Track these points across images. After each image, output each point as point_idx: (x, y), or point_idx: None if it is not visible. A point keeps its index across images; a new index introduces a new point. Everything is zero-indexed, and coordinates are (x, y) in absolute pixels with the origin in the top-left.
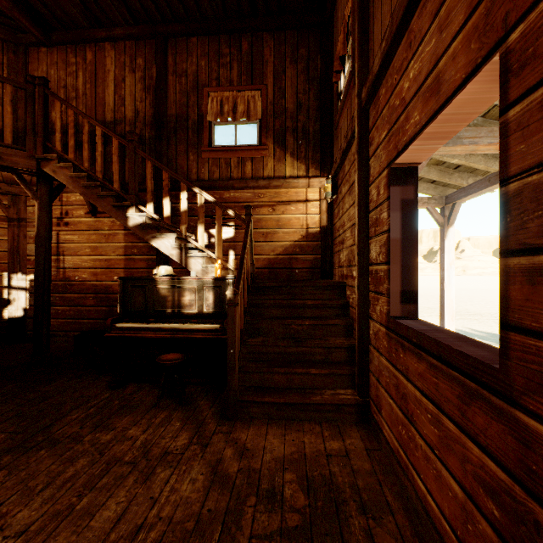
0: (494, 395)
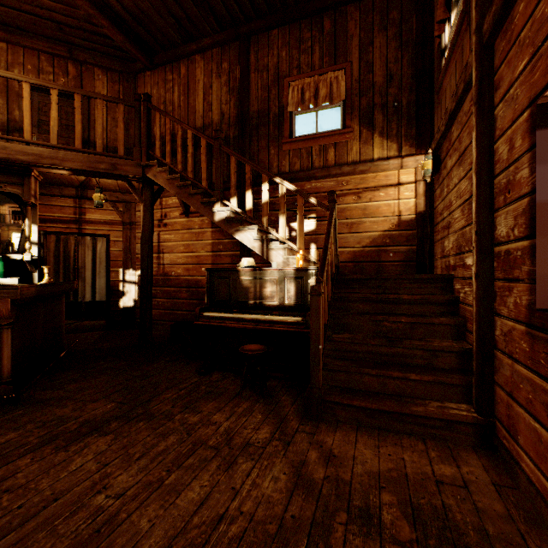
0: None
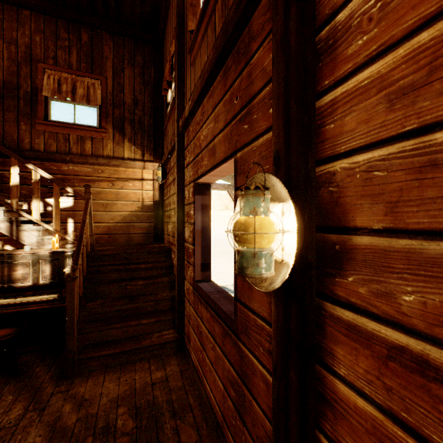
0: (233, 334)
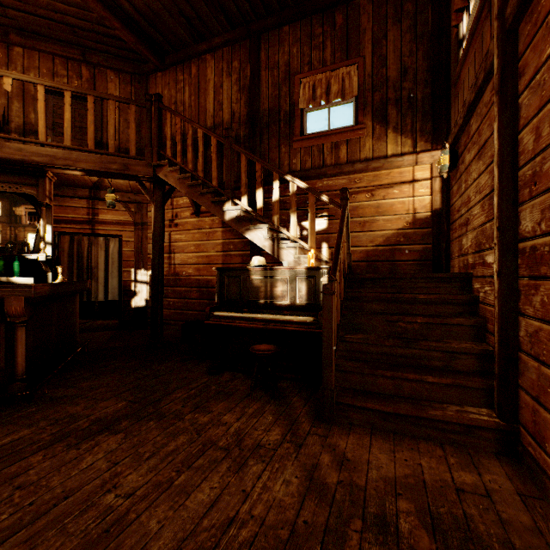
0: None
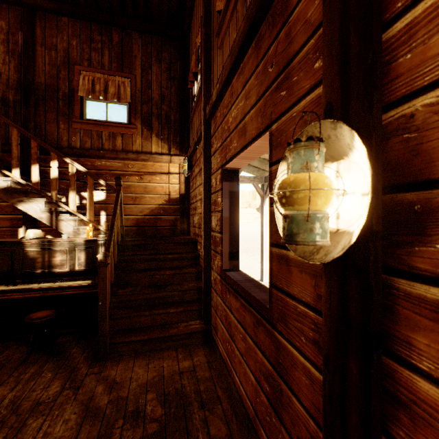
0: (267, 323)
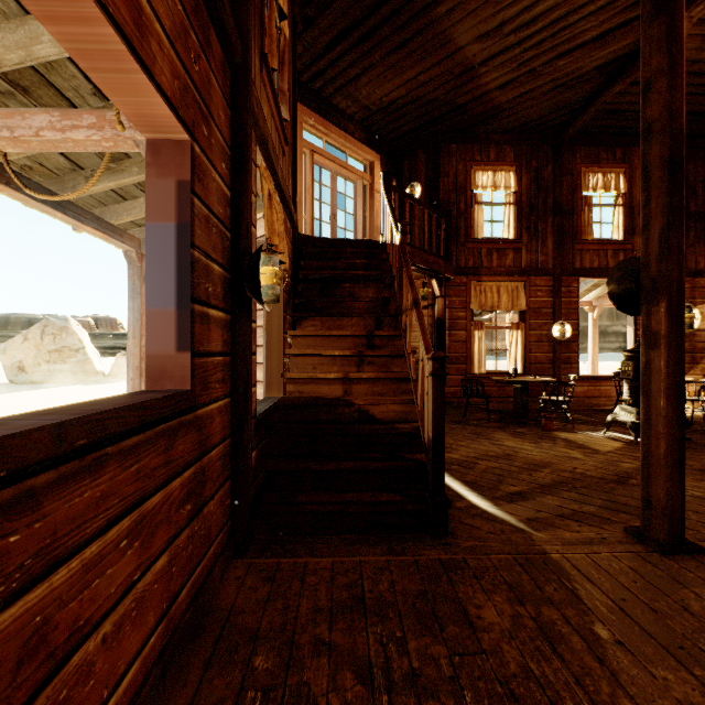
0: (189, 414)
